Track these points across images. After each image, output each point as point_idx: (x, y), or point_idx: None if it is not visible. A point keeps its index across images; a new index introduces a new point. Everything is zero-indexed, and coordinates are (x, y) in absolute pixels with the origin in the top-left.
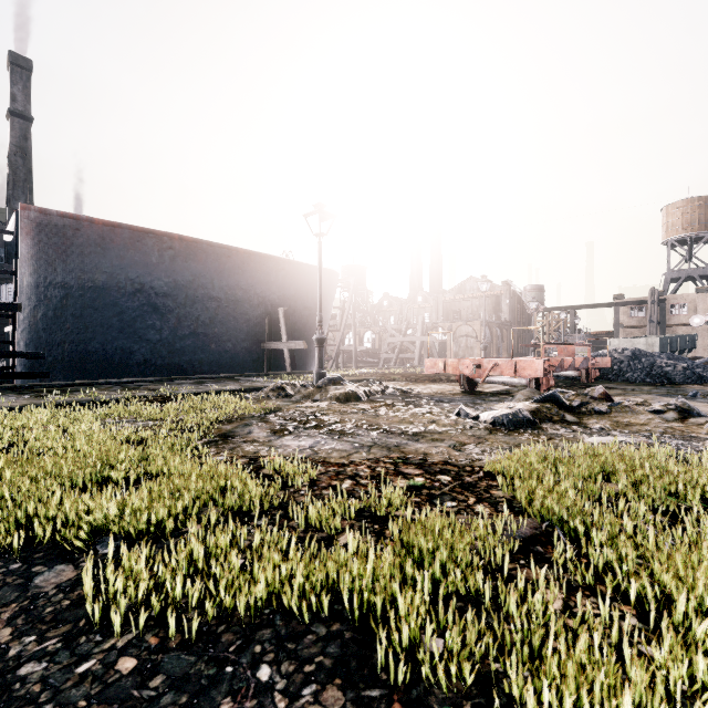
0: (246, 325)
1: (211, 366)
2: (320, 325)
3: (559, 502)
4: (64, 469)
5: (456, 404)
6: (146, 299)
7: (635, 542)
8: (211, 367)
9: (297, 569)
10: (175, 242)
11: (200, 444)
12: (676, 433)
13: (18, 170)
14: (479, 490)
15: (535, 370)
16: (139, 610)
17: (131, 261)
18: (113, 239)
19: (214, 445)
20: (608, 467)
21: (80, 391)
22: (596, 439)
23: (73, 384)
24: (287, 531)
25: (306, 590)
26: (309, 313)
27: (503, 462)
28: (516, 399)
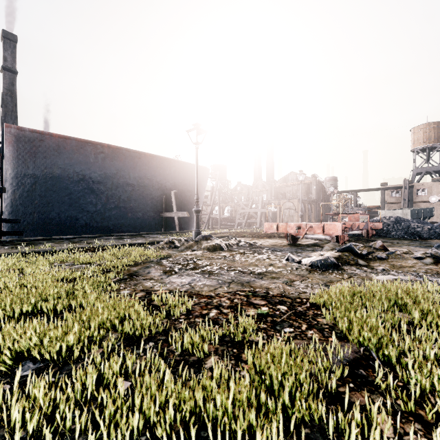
0: (150, 202)
1: (128, 228)
2: (197, 201)
3: (372, 331)
4: (7, 304)
5: (285, 252)
6: (86, 185)
7: (435, 365)
8: (128, 228)
9: (171, 393)
10: (105, 149)
11: (114, 281)
12: (434, 272)
13: (8, 104)
14: (308, 318)
15: (336, 230)
16: (36, 436)
17: (76, 161)
18: (65, 146)
19: (123, 282)
20: (399, 300)
21: (42, 243)
22: (382, 277)
23: (38, 239)
24: (163, 363)
25: (178, 417)
26: (190, 194)
27: (324, 297)
28: (324, 249)
